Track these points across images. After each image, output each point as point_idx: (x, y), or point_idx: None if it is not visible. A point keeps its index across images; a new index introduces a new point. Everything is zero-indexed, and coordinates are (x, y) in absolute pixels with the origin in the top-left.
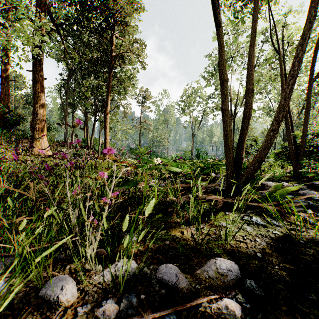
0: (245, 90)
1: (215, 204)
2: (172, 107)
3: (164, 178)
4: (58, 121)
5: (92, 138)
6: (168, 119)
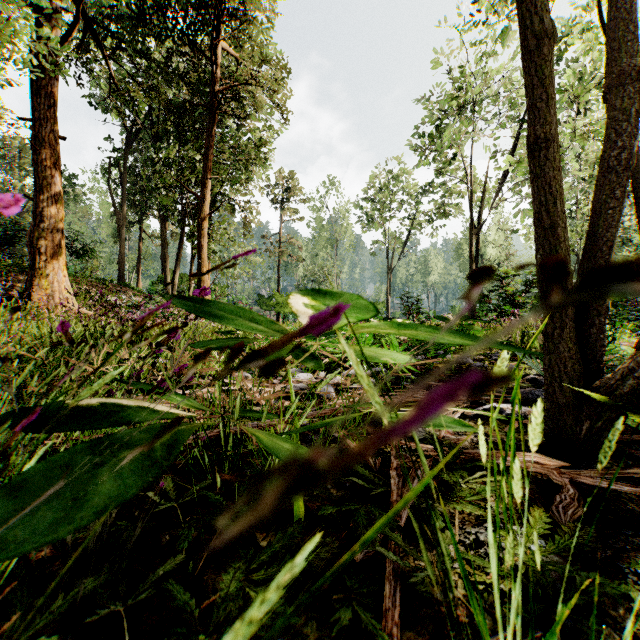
0: (605, 82)
1: (530, 488)
2: (345, 212)
3: (330, 365)
4: (111, 242)
5: (177, 274)
6: (337, 237)
